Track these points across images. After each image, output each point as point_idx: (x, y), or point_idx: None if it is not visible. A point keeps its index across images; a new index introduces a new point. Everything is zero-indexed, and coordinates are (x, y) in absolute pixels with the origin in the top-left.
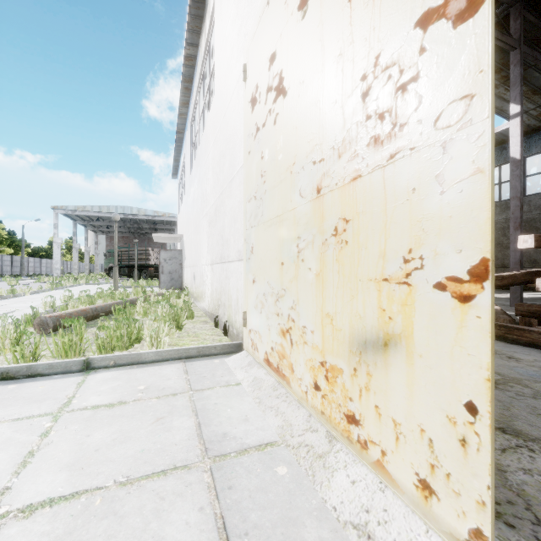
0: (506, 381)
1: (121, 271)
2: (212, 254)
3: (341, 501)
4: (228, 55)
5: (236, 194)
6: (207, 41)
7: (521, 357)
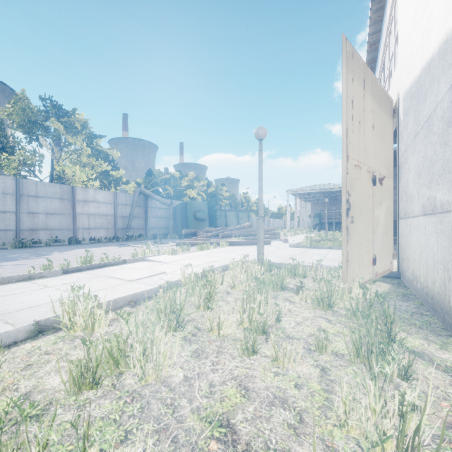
0: None
1: (322, 226)
2: None
3: None
4: None
5: None
6: None
7: None
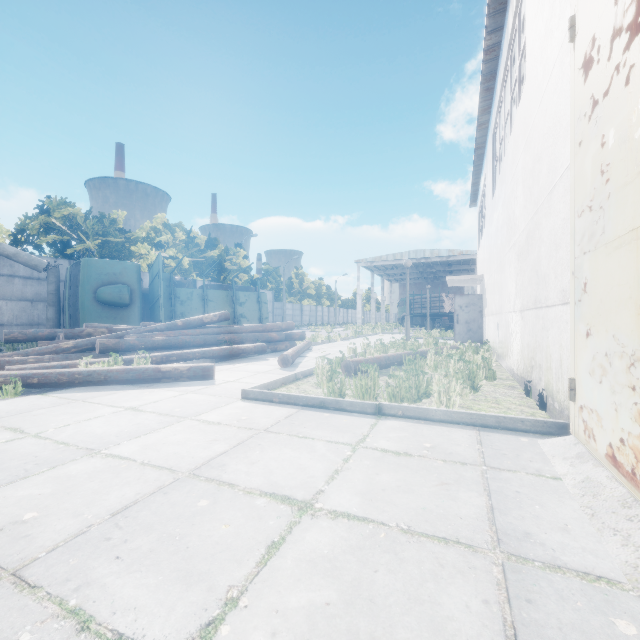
0: None
1: (413, 321)
2: (522, 297)
3: None
4: (546, 16)
5: (558, 210)
6: (515, 14)
7: None
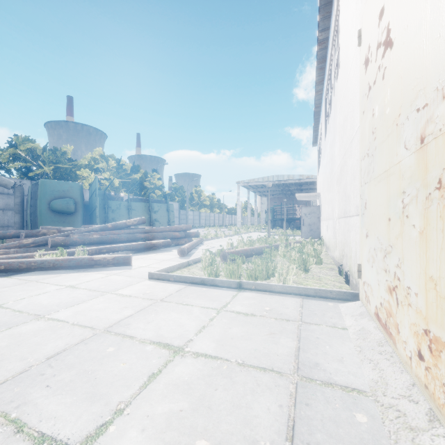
0: None
1: (276, 223)
2: (338, 209)
3: None
4: (349, 26)
5: (354, 153)
6: (335, 21)
7: None
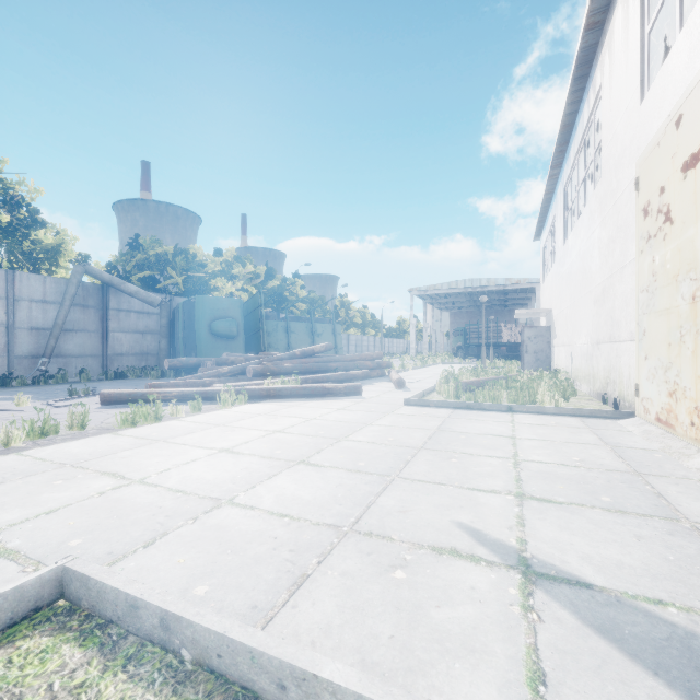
0: None
1: (469, 351)
2: (598, 334)
3: (693, 464)
4: (619, 151)
5: (627, 282)
6: (590, 114)
7: None
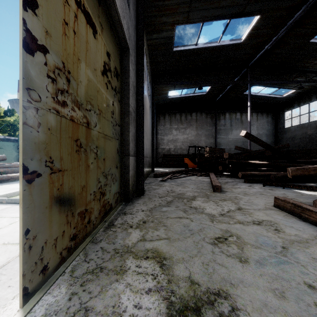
0: (232, 243)
1: None
2: None
3: None
4: None
5: None
6: None
7: (286, 231)
